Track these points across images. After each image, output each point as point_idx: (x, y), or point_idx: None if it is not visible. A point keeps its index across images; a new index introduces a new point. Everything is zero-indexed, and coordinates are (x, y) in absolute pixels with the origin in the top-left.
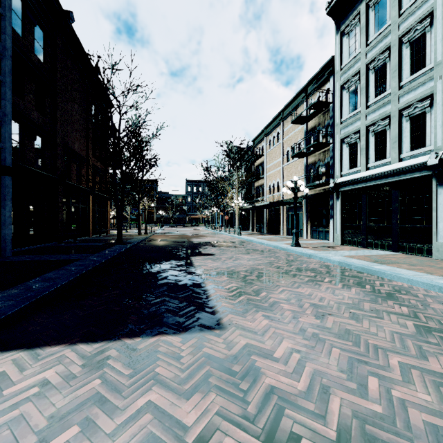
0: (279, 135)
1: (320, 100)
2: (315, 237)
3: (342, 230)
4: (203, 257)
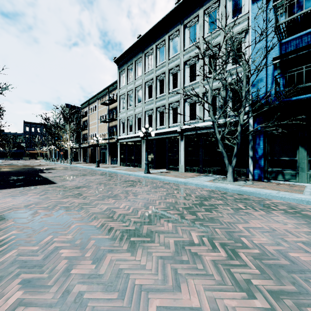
0: (96, 107)
1: (114, 96)
2: (112, 163)
3: (120, 159)
4: (46, 173)
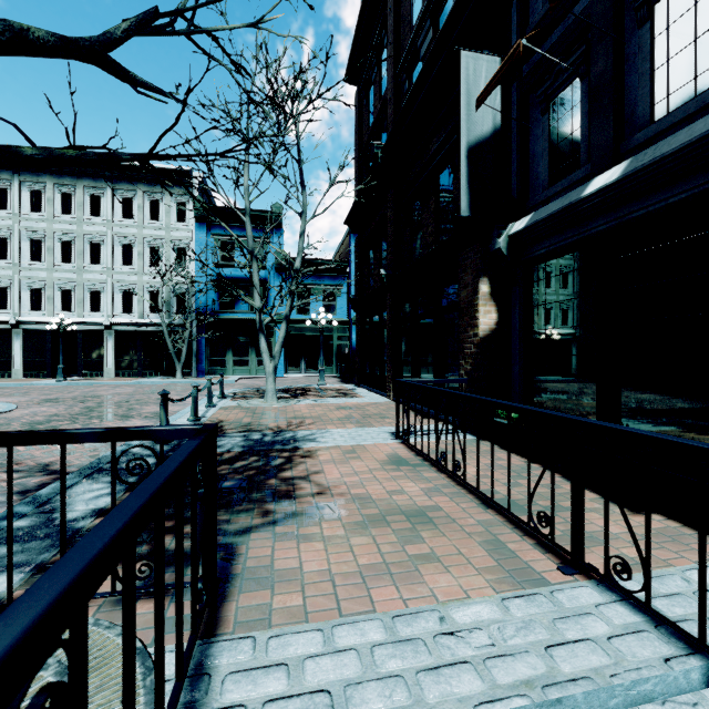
0: None
1: None
2: None
3: None
4: None
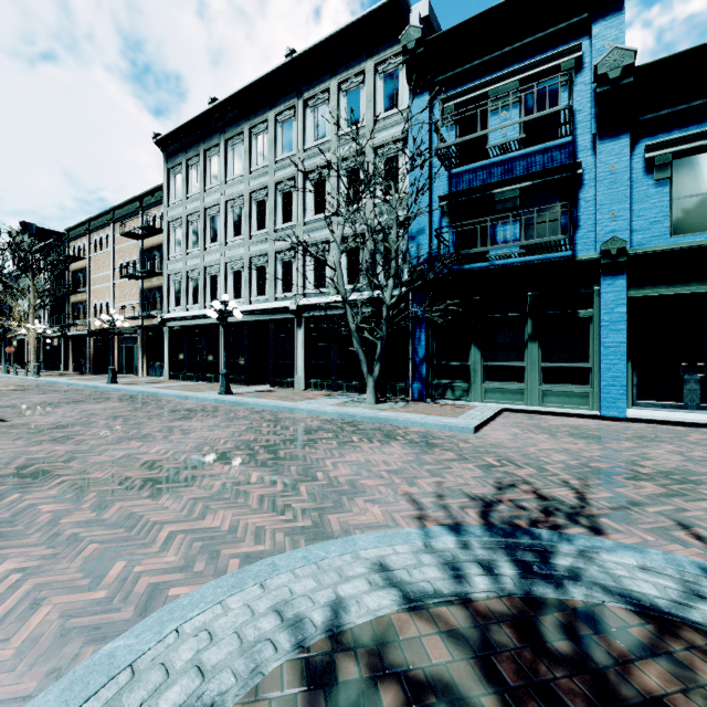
0: (110, 239)
1: (157, 220)
2: (152, 375)
3: (171, 366)
4: None
